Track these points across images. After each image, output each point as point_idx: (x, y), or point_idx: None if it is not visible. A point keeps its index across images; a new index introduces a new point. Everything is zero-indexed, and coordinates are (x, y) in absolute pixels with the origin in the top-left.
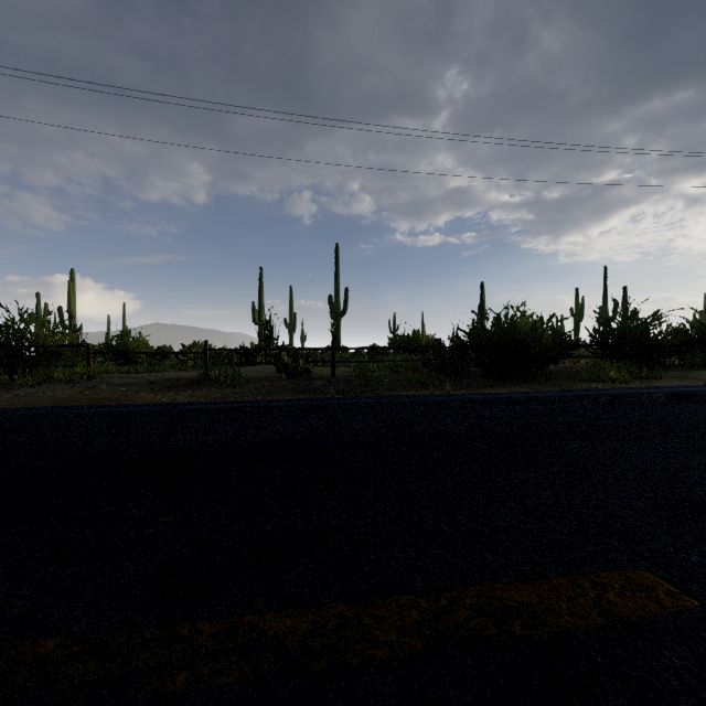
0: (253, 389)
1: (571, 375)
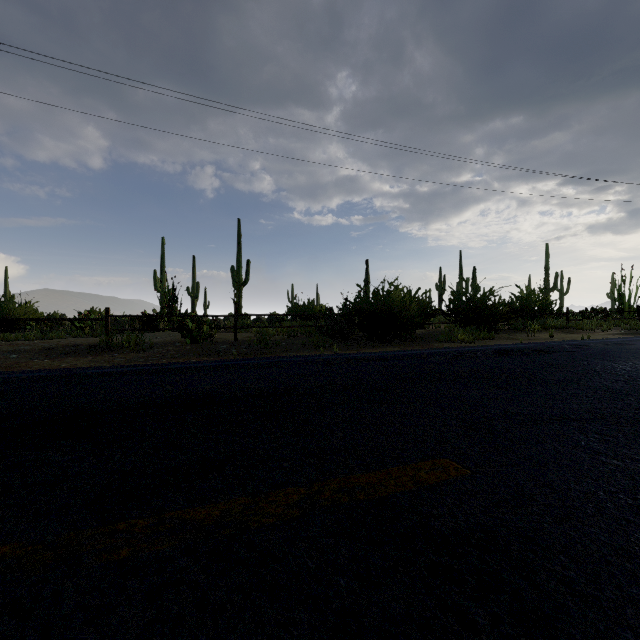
0: (157, 354)
1: (432, 337)
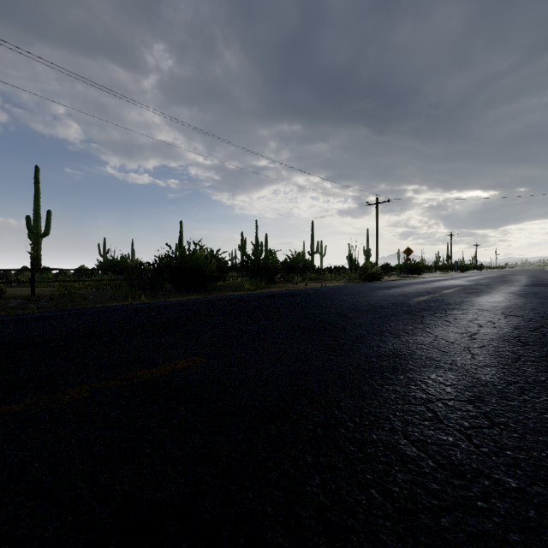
0: None
1: (229, 287)
